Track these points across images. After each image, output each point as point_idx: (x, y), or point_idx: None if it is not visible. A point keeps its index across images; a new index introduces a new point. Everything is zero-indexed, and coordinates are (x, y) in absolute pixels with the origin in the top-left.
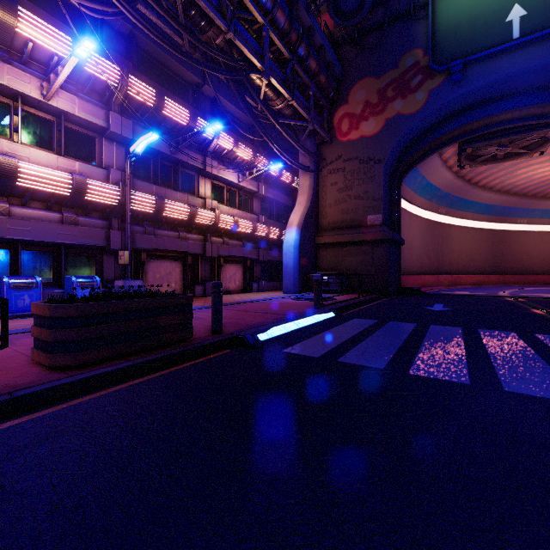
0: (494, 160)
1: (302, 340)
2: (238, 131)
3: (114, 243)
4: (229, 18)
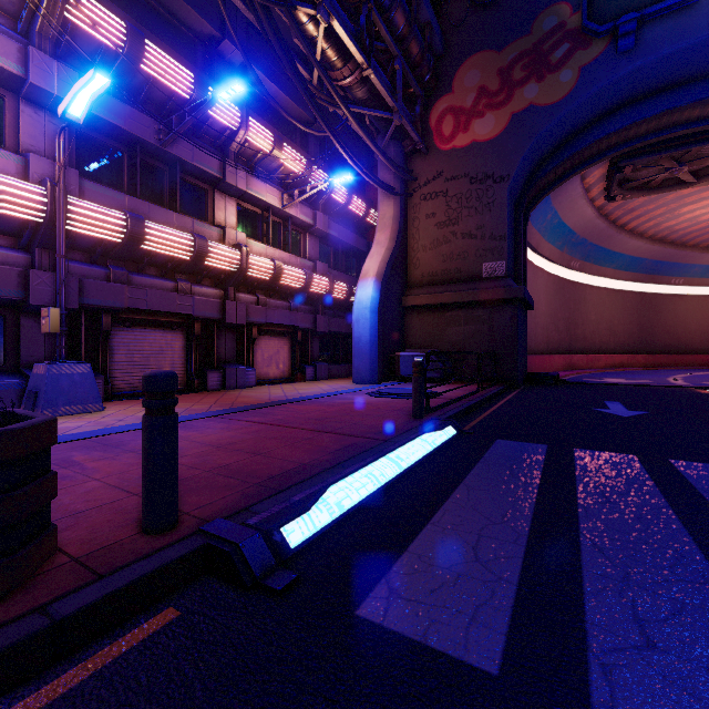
0: (658, 188)
1: (412, 535)
2: (283, 130)
3: (39, 294)
4: None
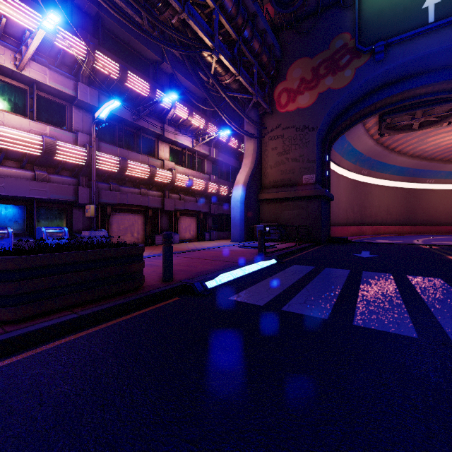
0: (409, 129)
1: (248, 287)
2: (192, 103)
3: (82, 198)
4: (183, 0)
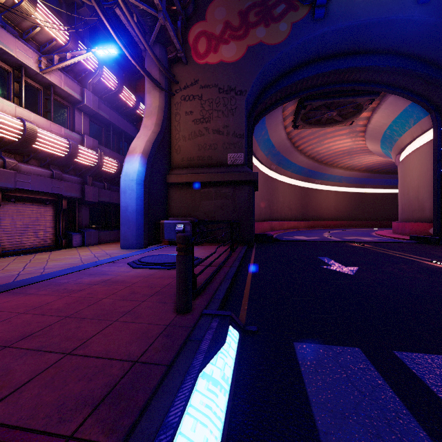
0: (319, 124)
1: None
2: None
3: None
4: None
